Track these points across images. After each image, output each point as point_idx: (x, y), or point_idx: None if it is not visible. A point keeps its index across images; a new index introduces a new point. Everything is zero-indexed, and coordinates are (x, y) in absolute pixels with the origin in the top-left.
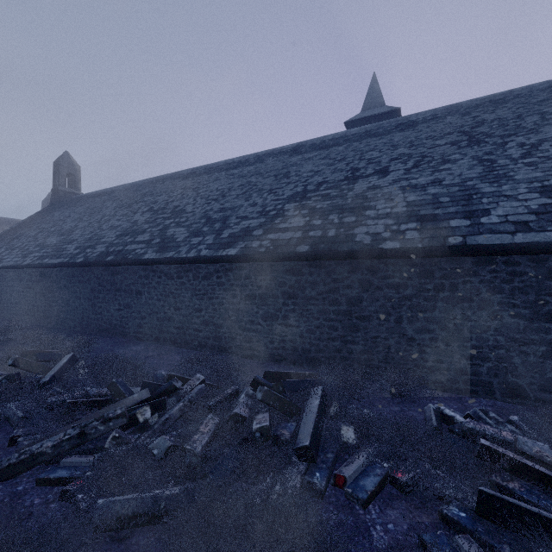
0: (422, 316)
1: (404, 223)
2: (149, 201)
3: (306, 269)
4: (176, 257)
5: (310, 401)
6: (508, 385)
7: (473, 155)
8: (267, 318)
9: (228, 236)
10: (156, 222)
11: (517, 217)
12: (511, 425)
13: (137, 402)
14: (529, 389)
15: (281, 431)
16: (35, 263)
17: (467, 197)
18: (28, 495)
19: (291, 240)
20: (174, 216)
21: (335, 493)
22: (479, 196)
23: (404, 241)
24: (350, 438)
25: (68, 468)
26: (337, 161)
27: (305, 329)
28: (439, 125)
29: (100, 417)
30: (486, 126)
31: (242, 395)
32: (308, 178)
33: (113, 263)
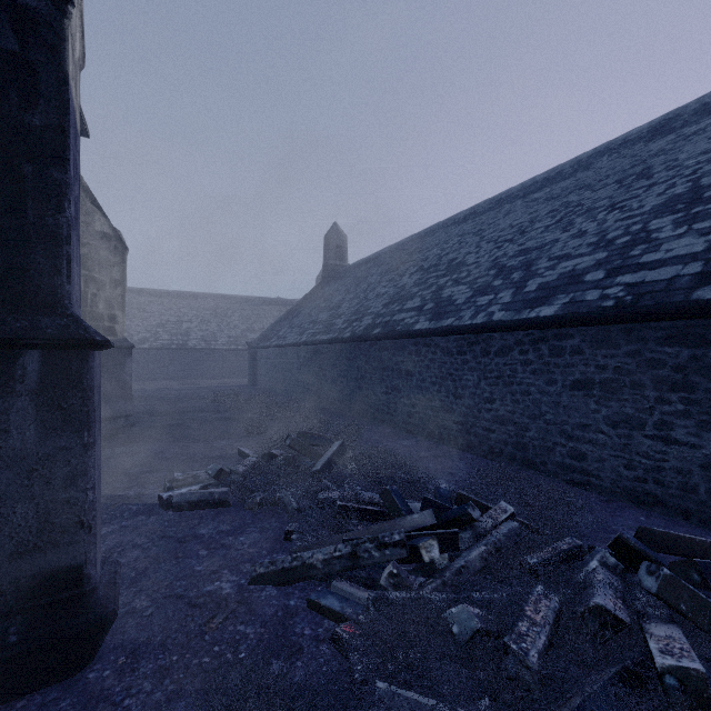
0: None
1: None
2: (418, 259)
3: None
4: (456, 325)
5: None
6: None
7: None
8: (619, 423)
9: (537, 289)
10: (427, 284)
11: None
12: None
13: (418, 527)
14: None
15: None
16: (309, 340)
17: None
18: (298, 617)
19: (676, 280)
20: (450, 273)
21: None
22: None
23: None
24: None
25: (339, 598)
26: None
27: None
28: None
29: (374, 538)
30: None
31: (593, 561)
32: (699, 165)
33: (380, 337)
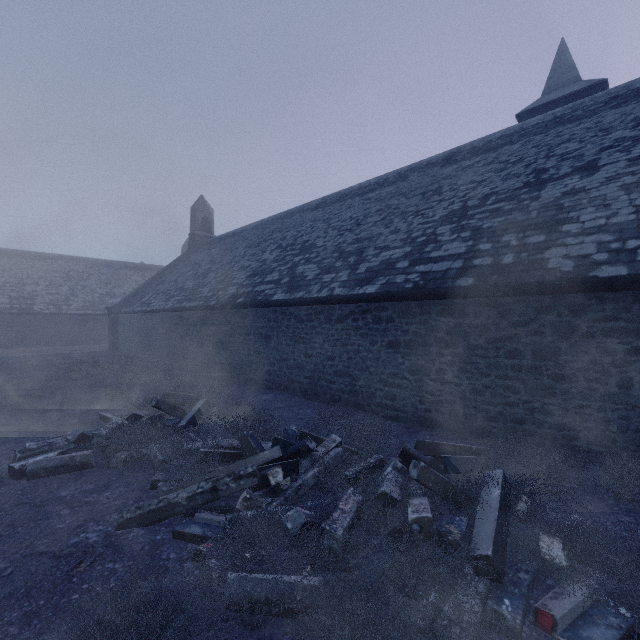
0: None
1: (634, 238)
2: (278, 238)
3: (470, 309)
4: (306, 297)
5: (486, 490)
6: None
7: None
8: (416, 372)
9: (366, 271)
10: (285, 260)
11: None
12: None
13: (268, 460)
14: None
15: (447, 527)
16: (175, 307)
17: None
18: (165, 547)
19: (448, 271)
20: (304, 252)
21: (537, 638)
22: None
23: (634, 265)
24: (556, 556)
25: (201, 525)
26: (511, 164)
27: (469, 389)
28: None
29: (231, 473)
30: None
31: (389, 468)
32: (468, 191)
33: (243, 305)
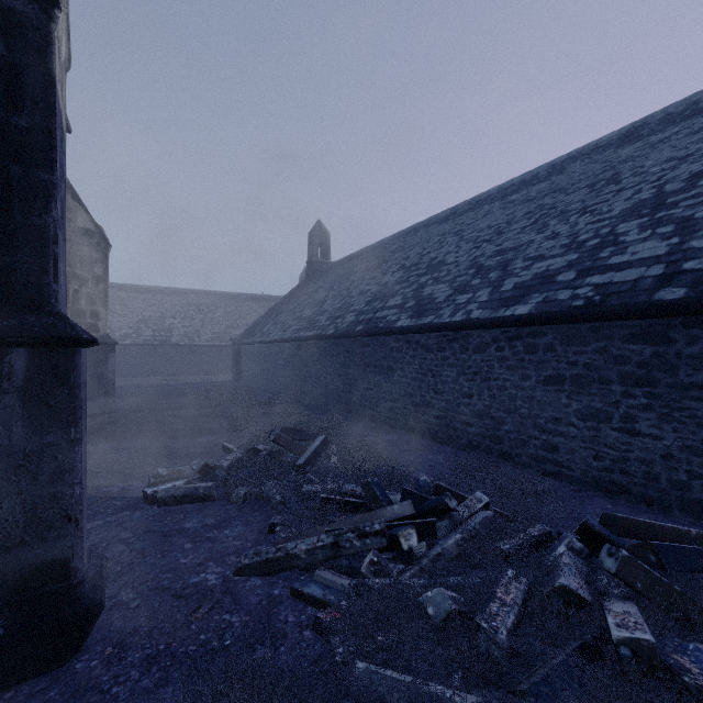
0: None
1: None
2: (400, 258)
3: (679, 332)
4: (436, 322)
5: None
6: None
7: None
8: (588, 417)
9: (513, 288)
10: (409, 282)
11: None
12: None
13: (398, 517)
14: None
15: (680, 661)
16: (293, 336)
17: None
18: (282, 605)
19: (640, 281)
20: (431, 271)
21: None
22: None
23: None
24: None
25: (321, 586)
26: None
27: (677, 445)
28: None
29: (355, 528)
30: None
31: (561, 546)
32: (664, 172)
33: (362, 334)
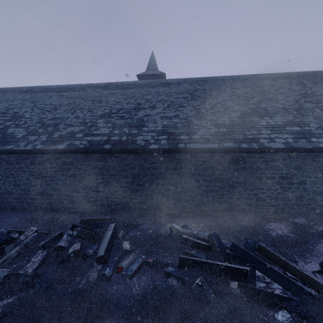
0: (168, 182)
1: (161, 136)
2: None
3: (109, 158)
4: (15, 149)
5: (107, 232)
6: (202, 211)
7: (192, 105)
8: (85, 188)
9: (58, 136)
10: None
11: (206, 136)
12: (199, 228)
13: None
14: (209, 212)
15: (88, 251)
16: None
17: (188, 125)
18: None
19: (101, 141)
20: (14, 120)
21: (117, 276)
22: (193, 125)
23: (160, 145)
24: (127, 247)
25: None
26: (130, 98)
27: (109, 193)
28: (180, 87)
29: None
30: (199, 92)
31: (65, 235)
32: (113, 105)
33: None
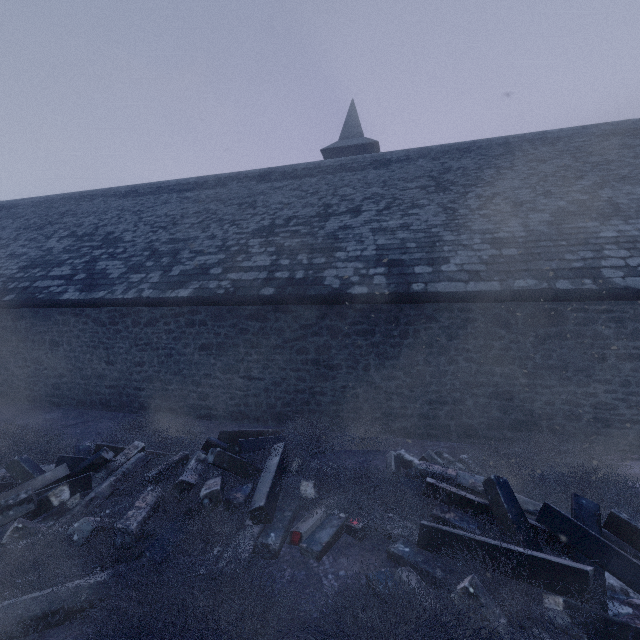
0: (388, 363)
1: (373, 268)
2: (70, 223)
3: (272, 314)
4: (108, 298)
5: (270, 459)
6: (463, 426)
7: (438, 202)
8: (227, 371)
9: (180, 274)
10: (80, 252)
11: (471, 267)
12: (459, 463)
13: (50, 482)
14: (479, 428)
15: (234, 495)
16: None
17: (431, 244)
18: None
19: (255, 281)
20: (107, 246)
21: (290, 551)
22: (441, 243)
23: (371, 287)
24: (310, 493)
25: None
26: (309, 194)
27: (271, 382)
28: (411, 167)
29: None
30: (452, 174)
31: (192, 461)
32: (277, 210)
33: (14, 304)
